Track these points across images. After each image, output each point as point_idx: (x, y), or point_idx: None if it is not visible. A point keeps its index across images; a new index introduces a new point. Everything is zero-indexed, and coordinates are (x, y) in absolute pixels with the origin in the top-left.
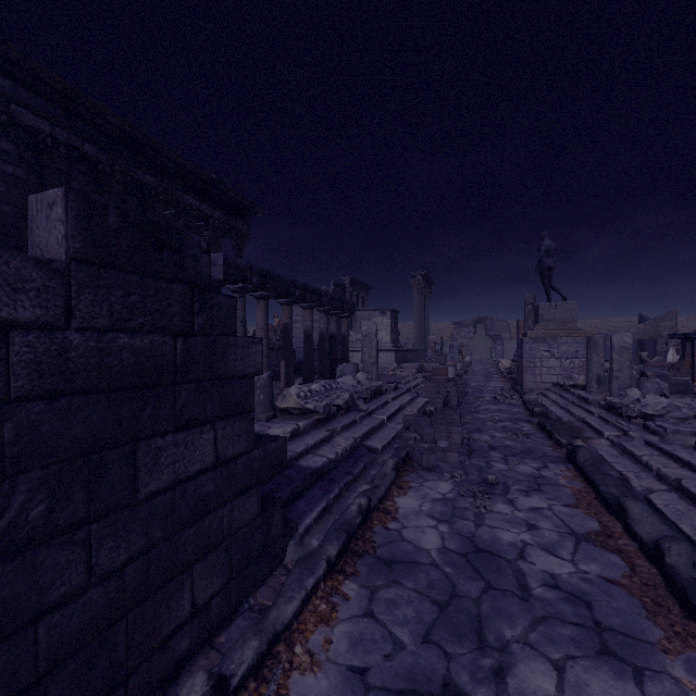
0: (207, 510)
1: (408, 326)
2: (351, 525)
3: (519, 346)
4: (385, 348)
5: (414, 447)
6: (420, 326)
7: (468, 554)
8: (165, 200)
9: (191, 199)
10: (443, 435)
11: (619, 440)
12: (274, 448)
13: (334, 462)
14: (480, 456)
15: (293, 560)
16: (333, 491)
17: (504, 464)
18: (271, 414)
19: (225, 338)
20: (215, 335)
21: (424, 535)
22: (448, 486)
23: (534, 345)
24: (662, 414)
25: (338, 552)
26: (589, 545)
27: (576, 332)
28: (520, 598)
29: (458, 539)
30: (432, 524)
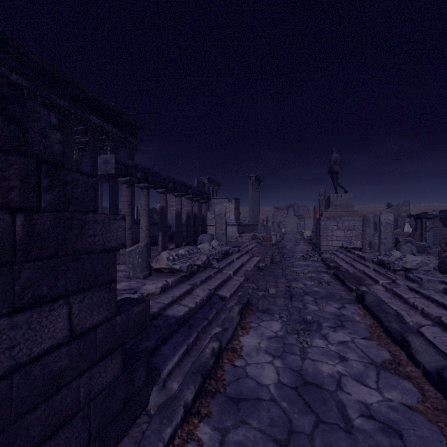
0: (58, 386)
1: (245, 209)
2: (206, 367)
3: (317, 222)
4: (231, 223)
5: (253, 295)
6: (253, 209)
7: (298, 387)
8: (76, 119)
9: (96, 119)
10: (272, 284)
11: (390, 287)
12: (137, 311)
13: (194, 310)
14: (298, 299)
15: (155, 405)
16: (192, 335)
17: (315, 306)
18: (147, 273)
19: (82, 215)
20: (70, 211)
21: (263, 371)
22: (278, 325)
23: (327, 221)
24: (417, 268)
25: (194, 396)
26: (387, 373)
27: (354, 213)
28: (344, 430)
29: (290, 374)
30: (269, 360)
